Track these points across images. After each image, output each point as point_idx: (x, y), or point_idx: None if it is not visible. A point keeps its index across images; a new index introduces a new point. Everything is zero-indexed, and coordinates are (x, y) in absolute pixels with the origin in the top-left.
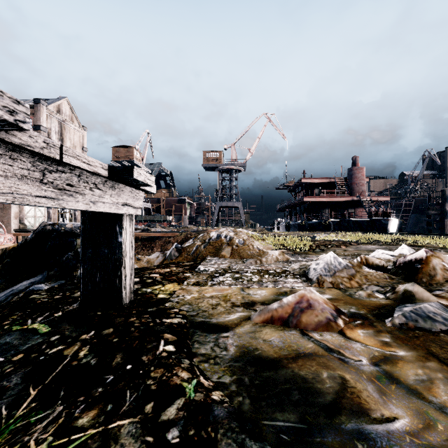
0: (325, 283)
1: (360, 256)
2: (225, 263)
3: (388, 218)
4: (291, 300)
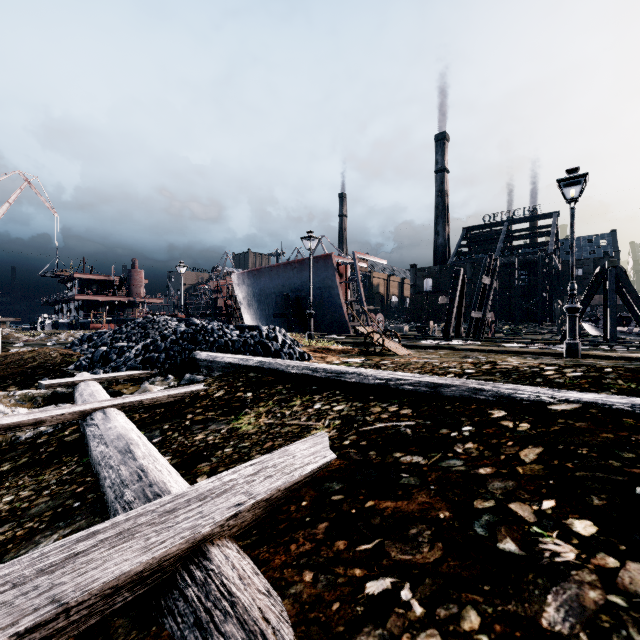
0: (39, 340)
1: (55, 335)
2: (2, 340)
3: None
4: (26, 339)
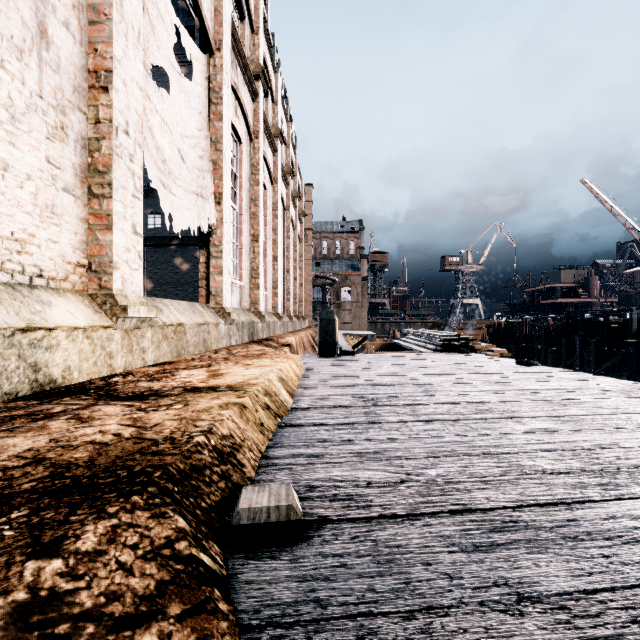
0: None
1: None
2: None
3: (626, 313)
4: None
